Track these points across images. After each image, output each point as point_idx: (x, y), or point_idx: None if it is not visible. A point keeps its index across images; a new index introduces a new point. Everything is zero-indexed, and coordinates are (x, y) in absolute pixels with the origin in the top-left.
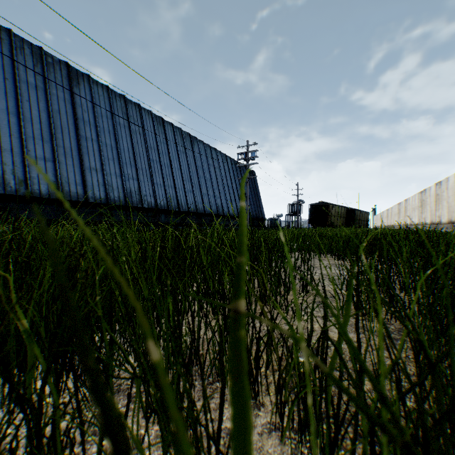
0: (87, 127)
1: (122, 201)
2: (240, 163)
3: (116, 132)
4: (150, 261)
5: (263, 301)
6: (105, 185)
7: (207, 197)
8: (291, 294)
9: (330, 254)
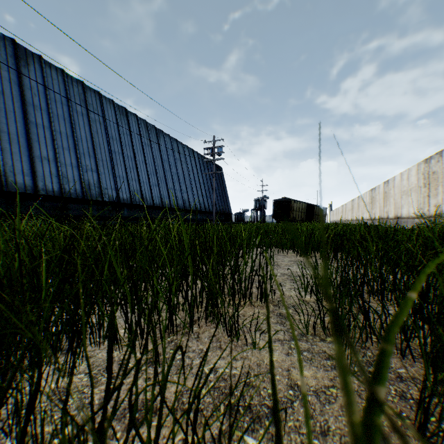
0: (38, 112)
1: (79, 194)
2: (207, 158)
3: (73, 120)
4: (73, 266)
5: (210, 318)
6: (59, 177)
7: (173, 191)
8: (247, 304)
9: (292, 249)
